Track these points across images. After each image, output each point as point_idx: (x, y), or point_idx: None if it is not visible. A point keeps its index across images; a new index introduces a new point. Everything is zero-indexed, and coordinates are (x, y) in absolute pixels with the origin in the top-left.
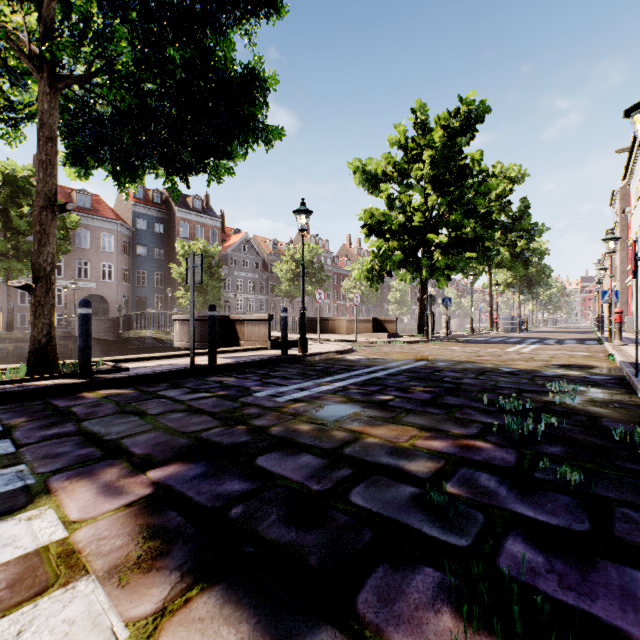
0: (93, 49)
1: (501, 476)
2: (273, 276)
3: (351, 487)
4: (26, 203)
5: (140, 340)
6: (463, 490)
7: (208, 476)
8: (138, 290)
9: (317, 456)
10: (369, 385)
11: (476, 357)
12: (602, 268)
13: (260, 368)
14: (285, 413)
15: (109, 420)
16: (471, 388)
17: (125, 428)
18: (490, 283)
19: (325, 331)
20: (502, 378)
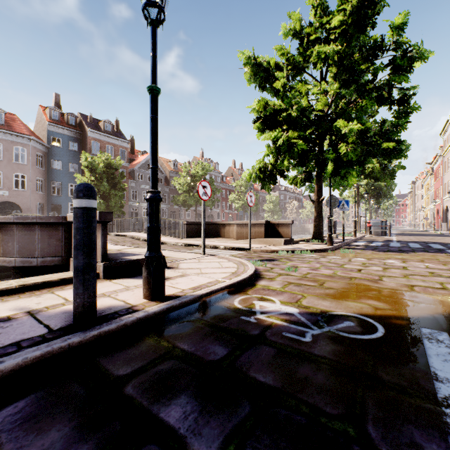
0: None
1: None
2: (174, 189)
3: None
4: None
5: None
6: None
7: None
8: (53, 199)
9: None
10: None
11: None
12: None
13: None
14: None
15: None
16: None
17: None
18: (358, 192)
19: (214, 235)
20: None
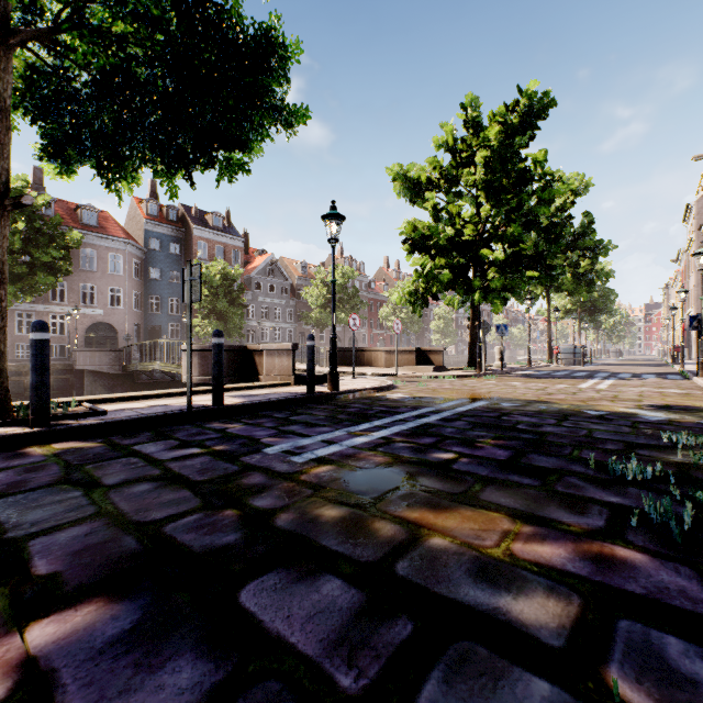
0: None
1: None
2: (302, 302)
3: (417, 680)
4: (21, 218)
5: (148, 374)
6: (652, 693)
7: (138, 640)
8: (151, 318)
9: (349, 582)
10: (420, 436)
11: (546, 395)
12: (682, 290)
13: (278, 410)
14: (302, 484)
15: (36, 497)
16: (560, 441)
17: (51, 513)
18: (548, 309)
19: (360, 364)
20: (594, 425)
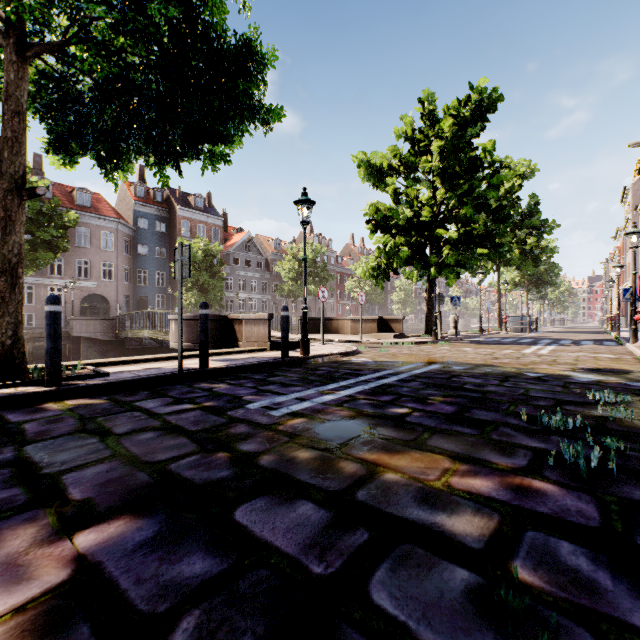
0: (64, 10)
1: (590, 546)
2: (276, 275)
3: (370, 569)
4: None
5: (138, 340)
6: (543, 577)
7: (160, 543)
8: (139, 290)
9: (319, 505)
10: (380, 394)
11: (493, 360)
12: (618, 265)
13: (257, 372)
14: (280, 433)
15: (61, 442)
16: (499, 398)
17: (75, 455)
18: (498, 282)
19: (328, 331)
20: (531, 385)
